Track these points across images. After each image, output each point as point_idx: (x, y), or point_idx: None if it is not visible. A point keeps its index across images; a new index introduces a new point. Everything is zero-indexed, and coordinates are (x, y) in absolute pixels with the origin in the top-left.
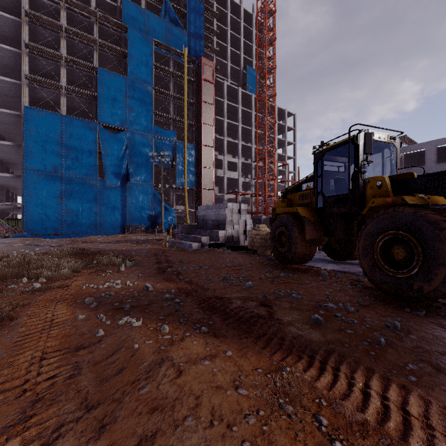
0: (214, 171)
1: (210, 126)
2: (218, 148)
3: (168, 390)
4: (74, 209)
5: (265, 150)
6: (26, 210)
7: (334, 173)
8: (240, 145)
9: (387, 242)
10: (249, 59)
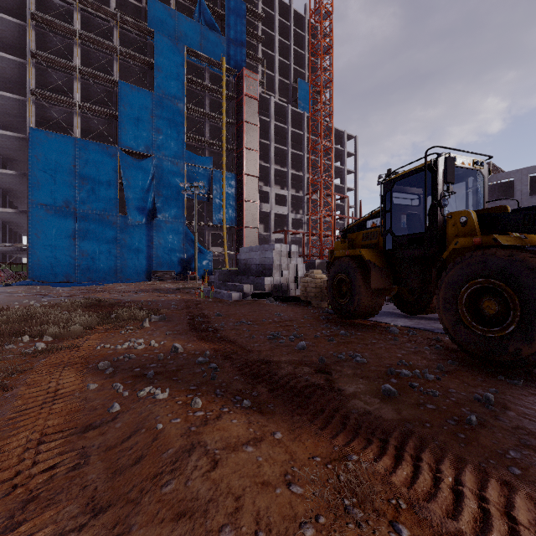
0: (258, 206)
1: (254, 151)
2: (263, 177)
3: (200, 488)
4: (89, 251)
5: (320, 180)
6: (32, 252)
7: (406, 207)
8: (290, 175)
9: (474, 292)
10: (301, 71)
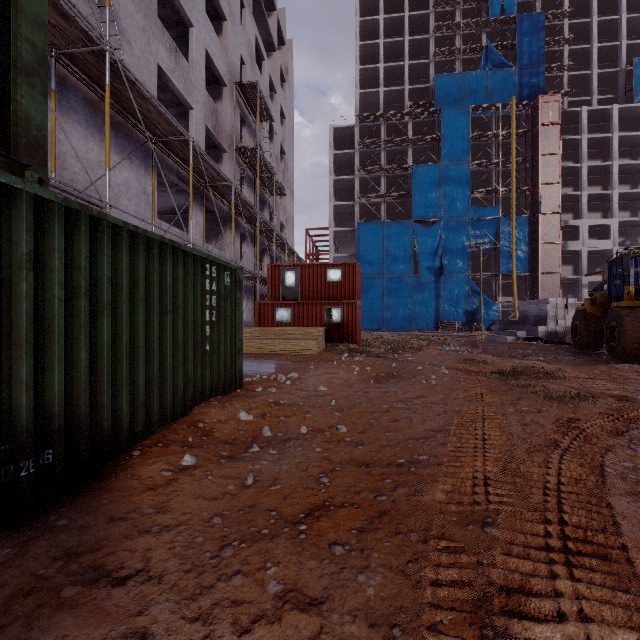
0: (560, 247)
1: (554, 185)
2: (572, 207)
3: (474, 355)
4: (392, 306)
5: None
6: None
7: (631, 275)
8: (616, 196)
9: (614, 328)
10: None
